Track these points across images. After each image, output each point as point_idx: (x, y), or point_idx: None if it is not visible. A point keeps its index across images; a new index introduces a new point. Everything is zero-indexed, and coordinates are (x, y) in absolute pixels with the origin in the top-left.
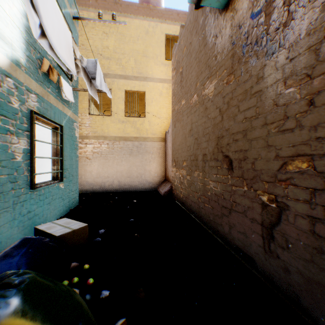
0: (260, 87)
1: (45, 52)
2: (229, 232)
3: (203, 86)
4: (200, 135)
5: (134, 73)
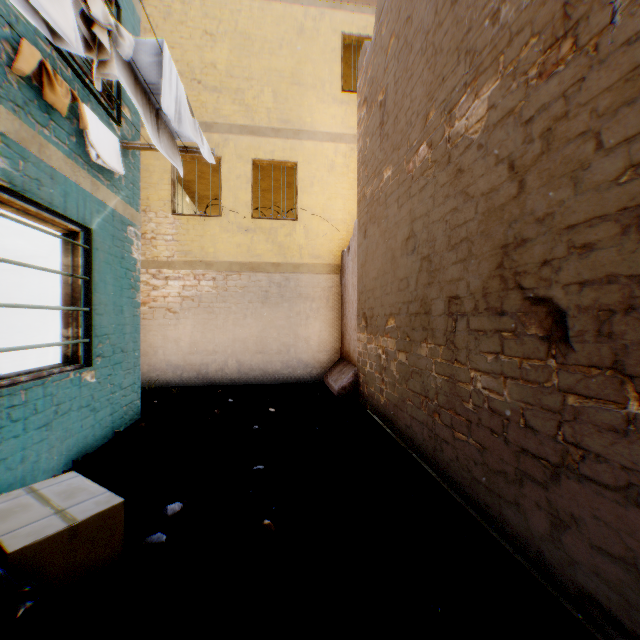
0: None
1: (31, 30)
2: (550, 537)
3: (450, 114)
4: (438, 248)
5: (272, 123)
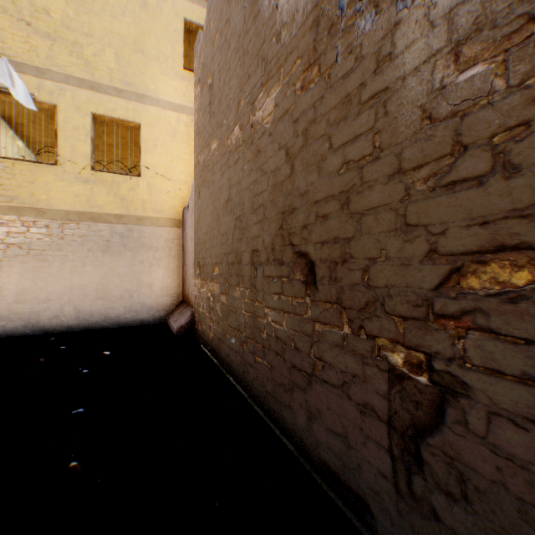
0: (384, 82)
1: None
2: (307, 427)
3: (253, 105)
4: (246, 211)
5: (114, 82)
